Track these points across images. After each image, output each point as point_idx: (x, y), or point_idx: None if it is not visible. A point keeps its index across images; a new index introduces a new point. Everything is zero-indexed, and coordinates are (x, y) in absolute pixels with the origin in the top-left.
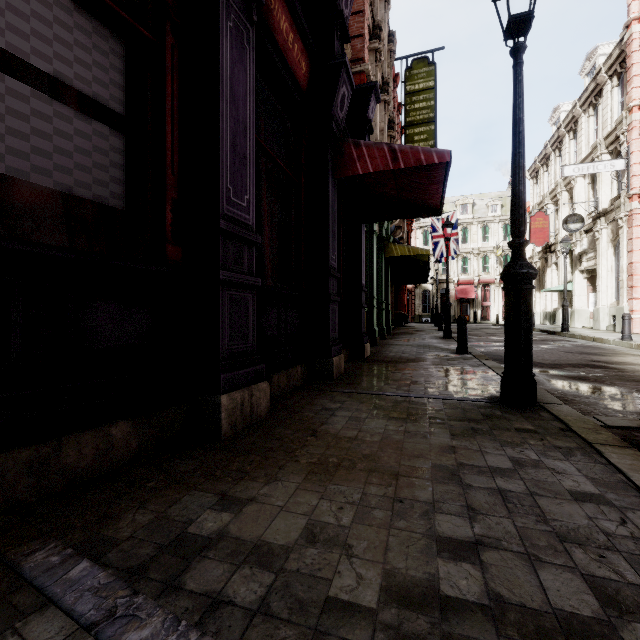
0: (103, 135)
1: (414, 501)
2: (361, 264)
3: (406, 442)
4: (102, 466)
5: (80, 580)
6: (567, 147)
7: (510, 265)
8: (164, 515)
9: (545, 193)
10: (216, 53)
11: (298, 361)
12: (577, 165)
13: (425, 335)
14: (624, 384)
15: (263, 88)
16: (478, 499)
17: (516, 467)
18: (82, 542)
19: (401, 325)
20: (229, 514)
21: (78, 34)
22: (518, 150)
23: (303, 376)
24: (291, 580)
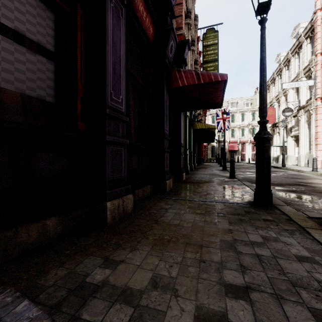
0: (42, 62)
1: (211, 262)
2: (181, 132)
3: (205, 227)
4: (41, 242)
5: (22, 313)
6: (284, 74)
7: (259, 133)
8: (73, 271)
9: (273, 97)
10: (104, 20)
11: (148, 183)
12: (289, 83)
13: (213, 169)
14: (316, 194)
15: (130, 41)
16: (246, 260)
17: (265, 241)
18: (26, 288)
19: (201, 163)
20: (109, 270)
21: (28, 7)
22: (263, 73)
23: (151, 190)
24: (143, 312)
